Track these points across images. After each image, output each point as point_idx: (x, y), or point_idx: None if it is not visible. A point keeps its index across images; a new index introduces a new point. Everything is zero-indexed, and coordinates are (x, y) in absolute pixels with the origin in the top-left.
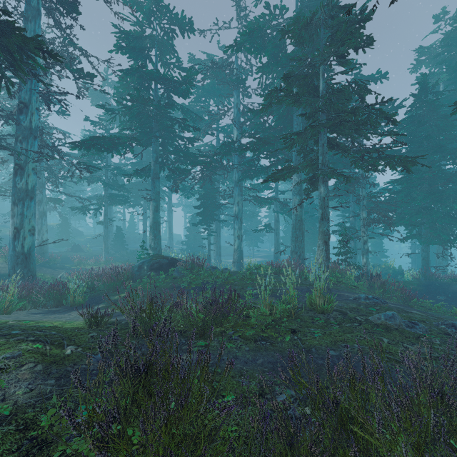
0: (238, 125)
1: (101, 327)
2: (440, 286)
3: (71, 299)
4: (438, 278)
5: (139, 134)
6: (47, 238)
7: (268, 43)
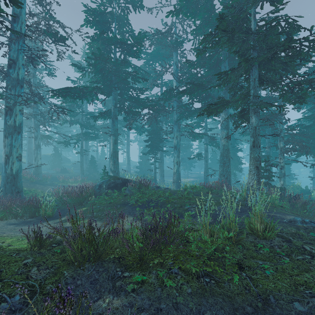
0: (176, 77)
1: (43, 249)
2: None
3: (43, 212)
4: None
5: (103, 86)
6: (41, 163)
7: (200, 8)
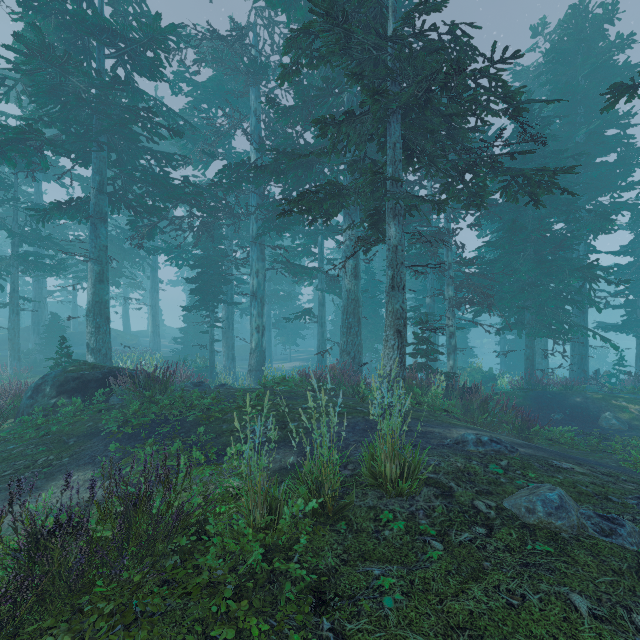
0: (255, 142)
1: None
2: (553, 399)
3: None
4: (546, 385)
5: (66, 137)
6: None
7: None
